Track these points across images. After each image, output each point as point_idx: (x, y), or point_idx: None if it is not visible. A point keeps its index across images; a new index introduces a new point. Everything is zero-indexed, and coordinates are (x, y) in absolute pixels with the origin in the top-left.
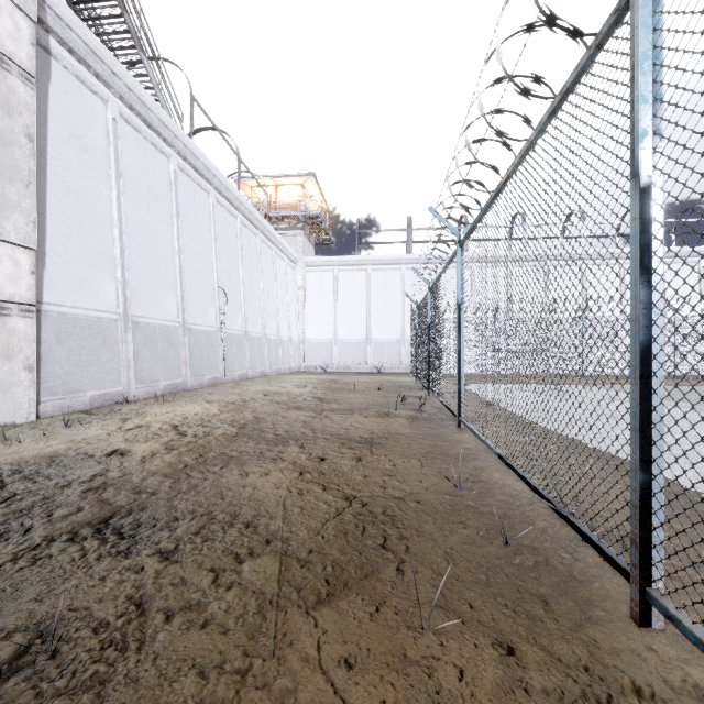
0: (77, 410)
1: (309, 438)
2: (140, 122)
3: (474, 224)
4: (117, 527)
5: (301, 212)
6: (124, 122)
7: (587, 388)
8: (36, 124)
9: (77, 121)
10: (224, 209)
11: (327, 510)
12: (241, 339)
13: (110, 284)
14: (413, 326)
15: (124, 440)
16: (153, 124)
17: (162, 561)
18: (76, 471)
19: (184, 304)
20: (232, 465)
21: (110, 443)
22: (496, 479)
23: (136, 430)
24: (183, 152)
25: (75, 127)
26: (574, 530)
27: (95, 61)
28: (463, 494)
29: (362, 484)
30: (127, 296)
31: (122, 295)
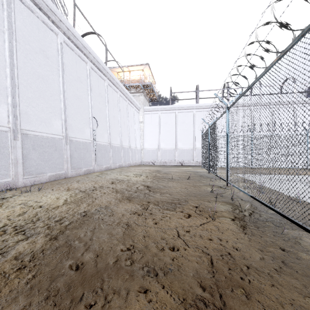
0: None
1: (120, 284)
2: (32, 4)
3: None
4: None
5: (142, 83)
6: (19, 1)
7: None
8: None
9: None
10: (97, 74)
11: None
12: (107, 147)
13: (1, 106)
14: (204, 139)
15: None
16: (43, 9)
17: None
18: None
19: (66, 125)
20: None
21: None
22: None
23: None
24: (67, 33)
25: None
26: None
27: None
28: None
29: None
30: (17, 116)
31: (13, 114)
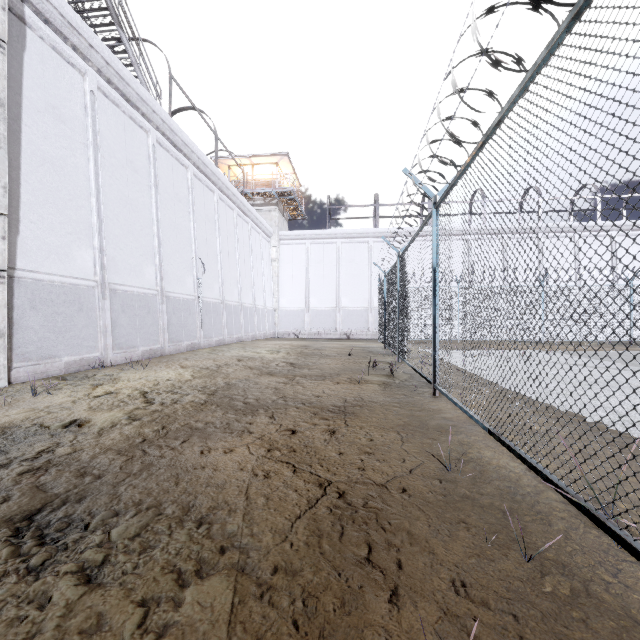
0: (52, 376)
1: (280, 406)
2: (118, 96)
3: (454, 182)
4: (41, 526)
5: (276, 189)
6: (103, 96)
7: (551, 354)
8: (10, 92)
9: (53, 91)
10: (202, 184)
11: (297, 502)
12: (218, 307)
13: (87, 252)
14: (380, 294)
15: (88, 409)
16: (131, 99)
17: (79, 585)
18: (23, 446)
19: (162, 272)
20: (195, 439)
21: (72, 412)
22: (488, 458)
23: (104, 397)
24: (161, 127)
25: (51, 97)
26: (619, 544)
27: (71, 33)
28: (455, 478)
29: (337, 464)
30: (104, 264)
31: (99, 263)
